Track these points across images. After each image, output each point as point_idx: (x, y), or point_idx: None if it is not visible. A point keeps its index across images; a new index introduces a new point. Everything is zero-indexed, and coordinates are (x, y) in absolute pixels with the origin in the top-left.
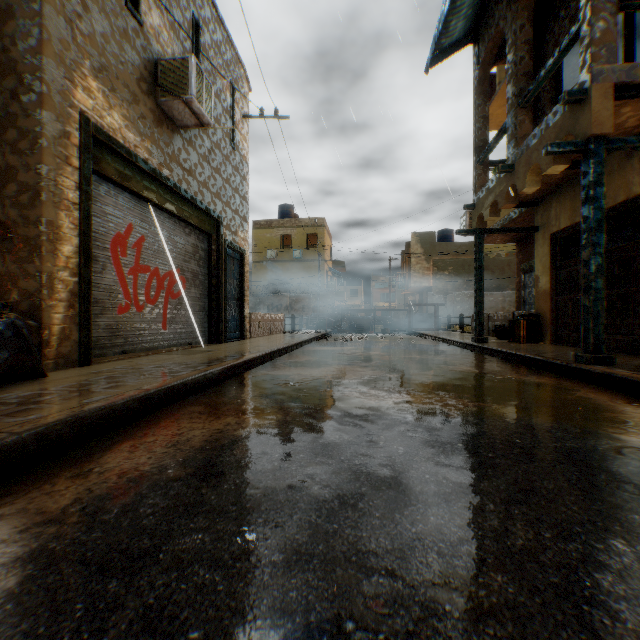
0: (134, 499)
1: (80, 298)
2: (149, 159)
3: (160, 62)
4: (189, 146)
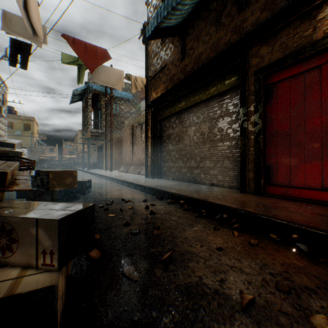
0: None
1: None
2: None
3: None
4: None
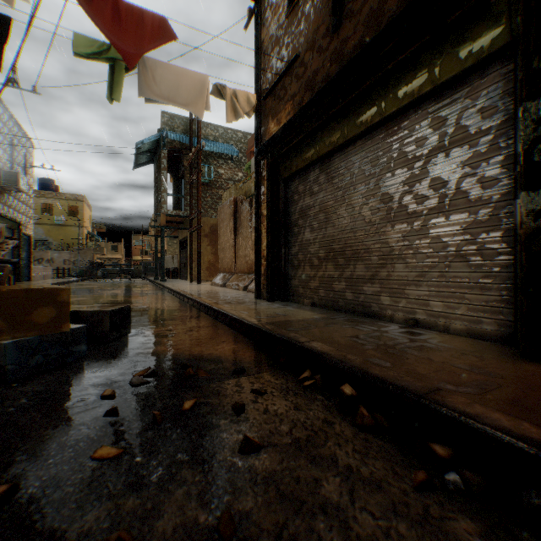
0: None
1: None
2: None
3: (4, 170)
4: (11, 195)
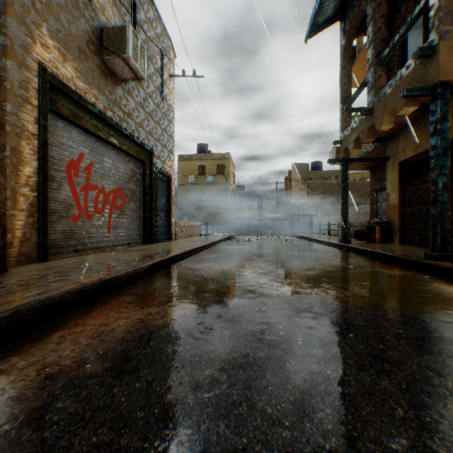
0: (45, 401)
1: (39, 209)
2: (96, 103)
3: (105, 29)
4: (128, 95)
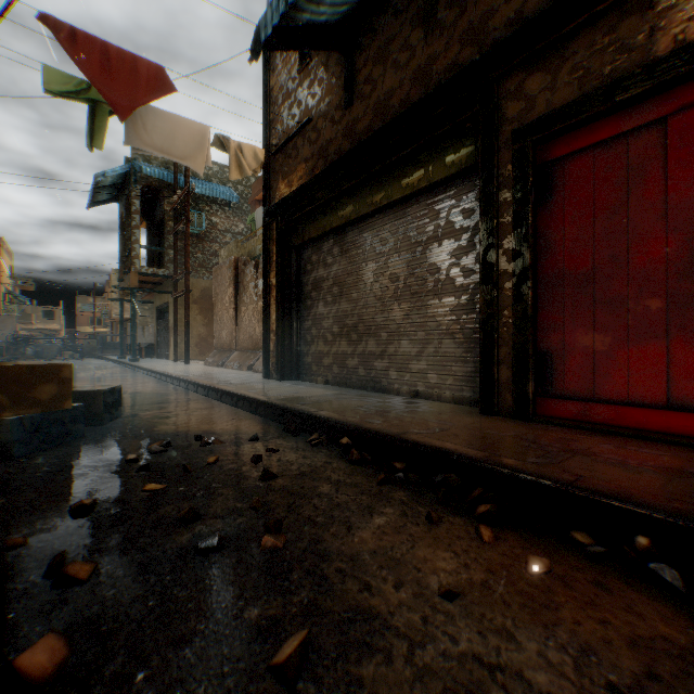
0: None
1: None
2: None
3: None
4: None
